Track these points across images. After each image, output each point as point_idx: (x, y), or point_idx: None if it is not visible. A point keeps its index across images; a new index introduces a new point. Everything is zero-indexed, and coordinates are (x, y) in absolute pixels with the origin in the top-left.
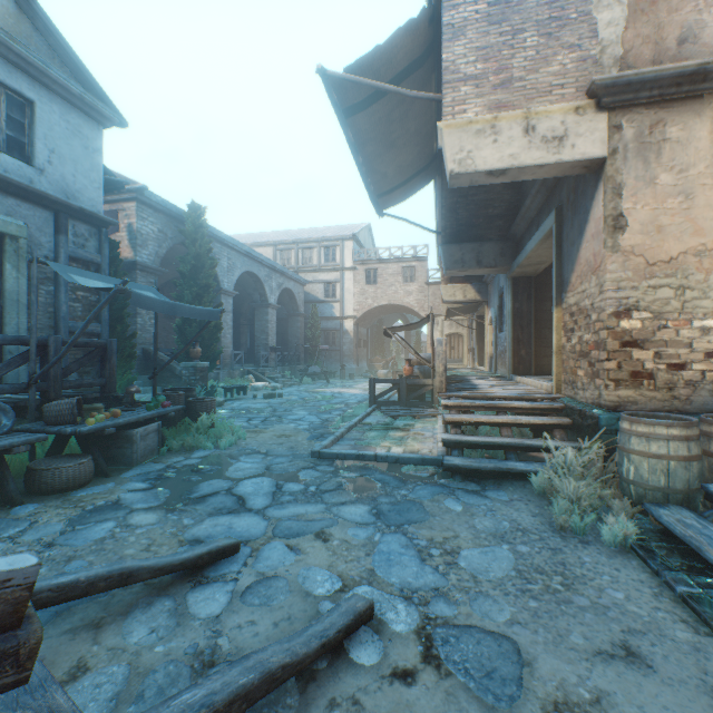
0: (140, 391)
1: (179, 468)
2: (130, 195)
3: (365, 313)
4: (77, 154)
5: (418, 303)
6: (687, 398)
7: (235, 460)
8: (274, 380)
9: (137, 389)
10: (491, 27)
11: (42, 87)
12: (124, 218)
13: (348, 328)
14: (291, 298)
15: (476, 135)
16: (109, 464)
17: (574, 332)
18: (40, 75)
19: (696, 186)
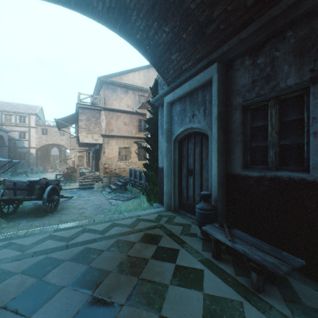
0: None
1: None
2: None
3: (42, 146)
4: None
5: (67, 144)
6: (112, 175)
7: None
8: (2, 176)
9: None
10: (87, 121)
11: None
12: None
13: (33, 152)
14: (1, 138)
15: (85, 137)
16: None
17: (101, 165)
18: None
19: (113, 149)
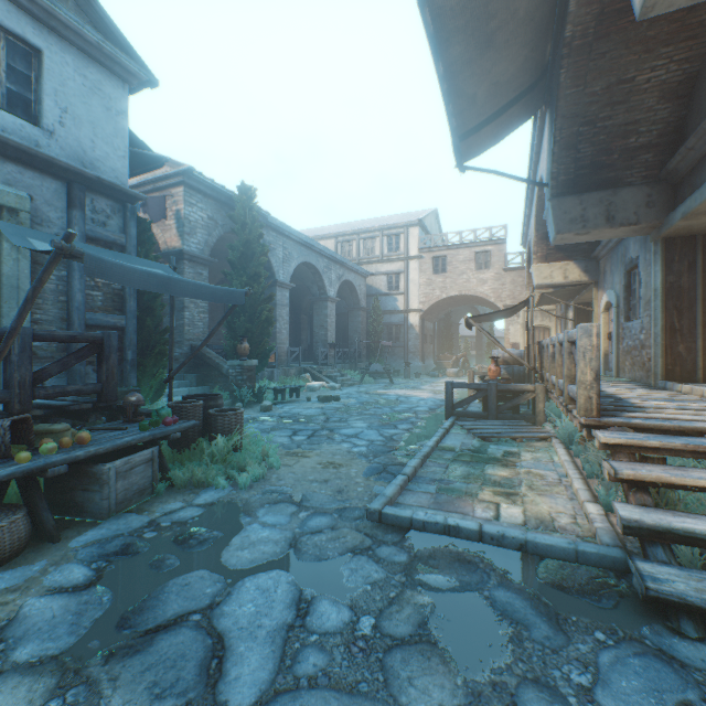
0: (142, 401)
1: (162, 530)
2: (177, 179)
3: (432, 306)
4: (96, 115)
5: (494, 292)
6: None
7: (249, 518)
8: (332, 379)
9: (137, 398)
10: None
11: (52, 33)
12: (172, 205)
13: (412, 322)
14: (351, 291)
15: None
16: (73, 512)
17: None
18: (47, 17)
19: None
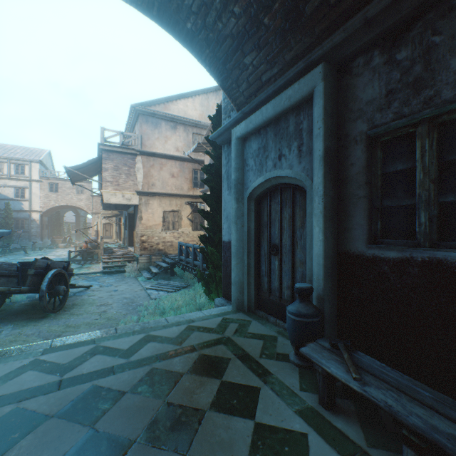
0: None
1: None
2: None
3: (50, 209)
4: None
5: (87, 206)
6: (154, 252)
7: None
8: None
9: None
10: (115, 171)
11: None
12: None
13: (35, 218)
14: None
15: (111, 195)
16: None
17: (137, 238)
18: None
19: (155, 213)
